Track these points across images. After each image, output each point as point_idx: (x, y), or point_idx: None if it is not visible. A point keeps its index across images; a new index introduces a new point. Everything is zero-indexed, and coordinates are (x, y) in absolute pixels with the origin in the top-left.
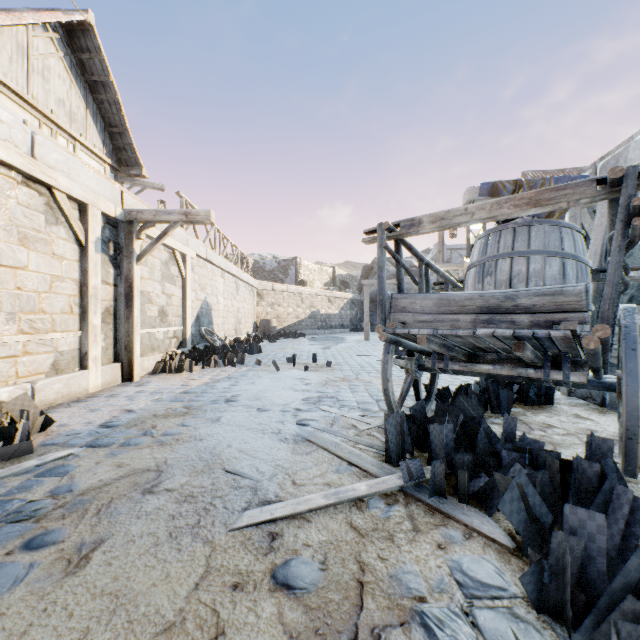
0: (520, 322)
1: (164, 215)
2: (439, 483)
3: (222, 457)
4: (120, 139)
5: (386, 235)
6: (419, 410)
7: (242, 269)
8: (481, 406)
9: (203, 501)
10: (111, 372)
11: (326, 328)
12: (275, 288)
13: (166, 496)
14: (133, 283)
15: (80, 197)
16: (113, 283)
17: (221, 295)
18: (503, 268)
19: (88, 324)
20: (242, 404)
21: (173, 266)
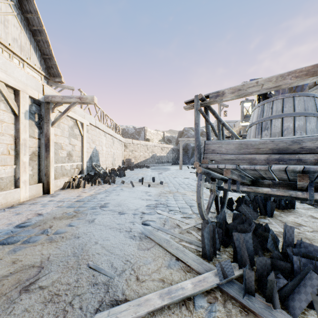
0: (306, 160)
1: (67, 99)
2: (248, 284)
3: (89, 253)
4: (49, 62)
5: (200, 103)
6: (222, 218)
7: (116, 132)
8: (255, 211)
9: (64, 301)
10: (35, 189)
11: (160, 163)
12: (133, 142)
13: (37, 295)
14: (49, 137)
15: (14, 85)
16: (37, 137)
17: (104, 145)
18: (276, 124)
19: (20, 161)
20: (110, 209)
21: (76, 129)
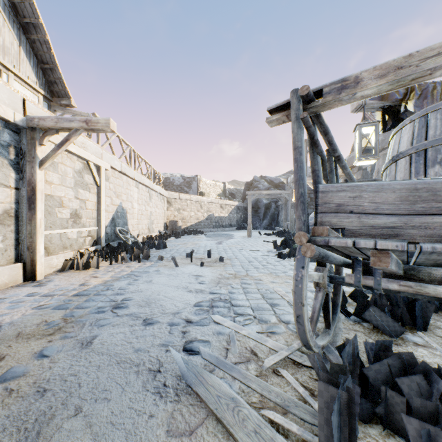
0: None
1: (65, 122)
2: None
3: None
4: (51, 74)
5: (301, 107)
6: (351, 351)
7: (155, 182)
8: (395, 320)
9: None
10: (9, 273)
11: (219, 227)
12: (181, 197)
13: None
14: (35, 187)
15: None
16: (14, 186)
17: (135, 201)
18: None
19: None
20: (129, 313)
21: (87, 175)
